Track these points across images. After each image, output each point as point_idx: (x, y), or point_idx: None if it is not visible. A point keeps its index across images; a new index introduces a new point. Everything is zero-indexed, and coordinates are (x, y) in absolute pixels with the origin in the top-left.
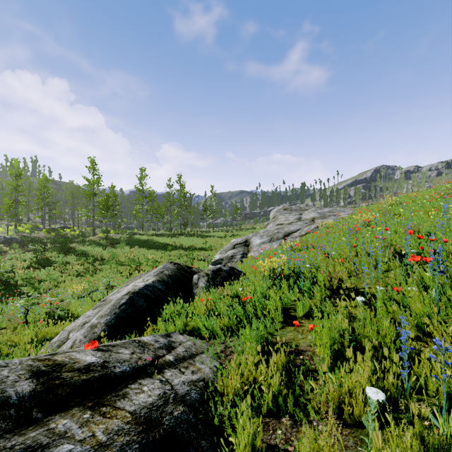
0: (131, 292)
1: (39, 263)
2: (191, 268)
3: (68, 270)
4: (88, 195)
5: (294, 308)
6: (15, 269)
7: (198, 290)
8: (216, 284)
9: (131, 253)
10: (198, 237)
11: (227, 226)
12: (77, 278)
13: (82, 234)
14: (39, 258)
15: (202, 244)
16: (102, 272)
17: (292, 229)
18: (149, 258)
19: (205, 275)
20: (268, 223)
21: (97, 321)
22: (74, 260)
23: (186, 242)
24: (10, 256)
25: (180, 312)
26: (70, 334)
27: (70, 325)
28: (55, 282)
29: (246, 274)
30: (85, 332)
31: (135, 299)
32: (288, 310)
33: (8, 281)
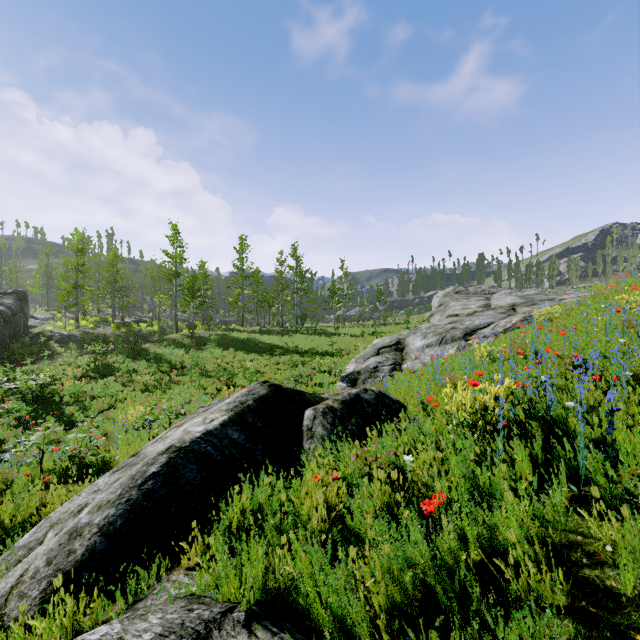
0: (174, 446)
1: (98, 370)
2: (301, 394)
3: (133, 383)
4: (168, 275)
5: (584, 547)
6: (63, 379)
7: (313, 444)
8: (350, 430)
9: (222, 358)
10: (321, 336)
11: (364, 319)
12: (143, 395)
13: (160, 330)
14: (99, 364)
15: (327, 345)
16: (179, 387)
17: (478, 322)
18: (247, 366)
19: (328, 410)
20: (432, 314)
21: (87, 519)
22: (144, 367)
23: (303, 343)
24: (62, 360)
25: (265, 511)
26: (49, 533)
27: (60, 508)
28: (112, 401)
29: (409, 408)
30: (54, 547)
31: (178, 464)
32: (567, 553)
33: (48, 397)
